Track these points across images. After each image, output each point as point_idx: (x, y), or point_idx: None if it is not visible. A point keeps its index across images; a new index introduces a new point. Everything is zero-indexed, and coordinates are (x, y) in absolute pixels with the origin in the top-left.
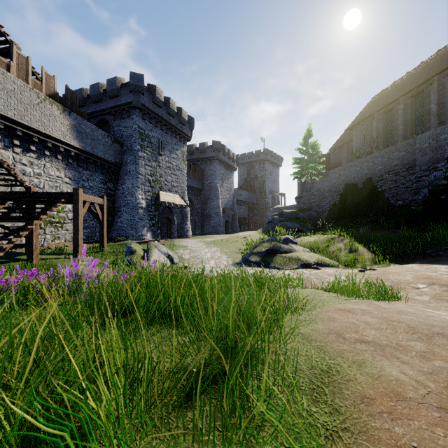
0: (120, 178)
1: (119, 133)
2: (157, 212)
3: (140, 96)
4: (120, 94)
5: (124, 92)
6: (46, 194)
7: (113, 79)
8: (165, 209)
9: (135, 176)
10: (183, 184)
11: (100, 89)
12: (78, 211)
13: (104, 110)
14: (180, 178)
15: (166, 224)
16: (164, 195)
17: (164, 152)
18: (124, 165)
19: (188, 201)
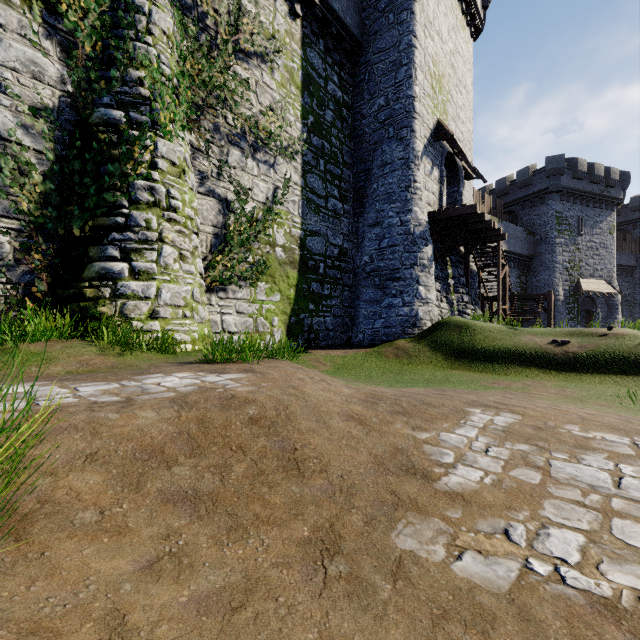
0: (531, 270)
1: (529, 222)
2: (576, 304)
3: (559, 178)
4: (532, 182)
5: (537, 179)
6: (525, 296)
7: (525, 169)
8: (584, 300)
9: (551, 266)
10: (609, 265)
11: (506, 183)
12: (551, 307)
13: (511, 203)
14: (605, 258)
15: (583, 318)
16: (584, 283)
17: (584, 231)
18: (538, 256)
19: (618, 288)
